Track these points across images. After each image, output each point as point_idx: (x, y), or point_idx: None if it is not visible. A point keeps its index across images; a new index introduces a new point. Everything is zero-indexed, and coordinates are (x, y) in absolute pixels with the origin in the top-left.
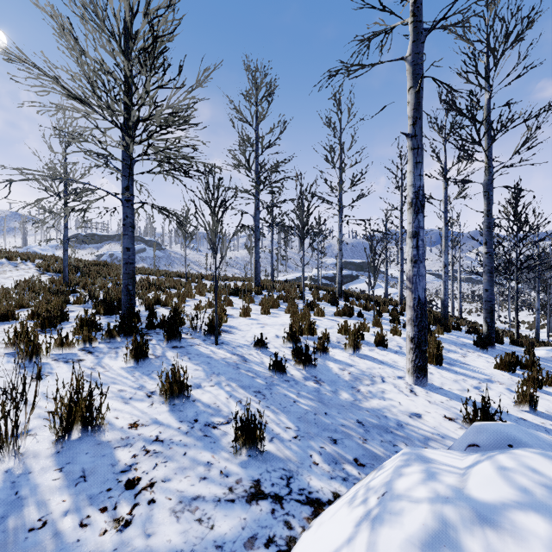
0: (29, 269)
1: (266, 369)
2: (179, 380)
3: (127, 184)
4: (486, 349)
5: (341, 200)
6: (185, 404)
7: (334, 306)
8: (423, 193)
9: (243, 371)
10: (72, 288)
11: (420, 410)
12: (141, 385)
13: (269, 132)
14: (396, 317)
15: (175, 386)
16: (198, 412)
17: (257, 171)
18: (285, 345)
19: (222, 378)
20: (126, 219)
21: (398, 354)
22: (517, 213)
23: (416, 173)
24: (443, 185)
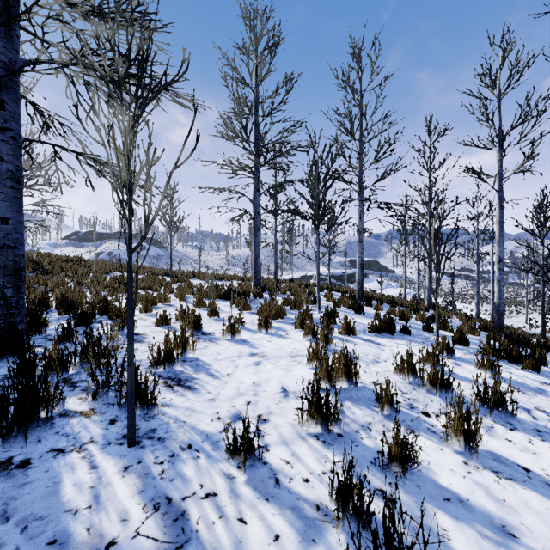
0: None
1: None
2: None
3: None
4: None
5: (361, 179)
6: None
7: (359, 314)
8: None
9: None
10: None
11: None
12: None
13: (272, 94)
14: (462, 335)
15: None
16: None
17: (257, 143)
18: (305, 428)
19: None
20: None
21: (549, 439)
22: None
23: None
24: (497, 156)
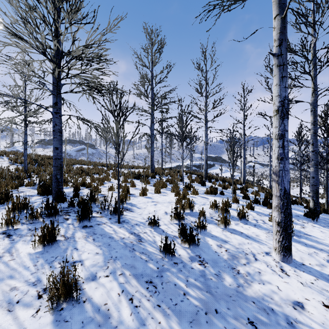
0: (4, 161)
1: (157, 249)
2: (68, 283)
3: (55, 100)
4: (316, 220)
5: (206, 117)
6: (73, 308)
7: (203, 186)
8: (287, 102)
9: (138, 253)
10: (29, 174)
11: (299, 297)
12: (38, 278)
13: (160, 73)
14: (246, 195)
15: (64, 289)
16: (85, 322)
17: (152, 98)
18: (172, 221)
19: (117, 264)
20: (55, 126)
21: (257, 227)
22: (327, 124)
23: (281, 86)
24: None
